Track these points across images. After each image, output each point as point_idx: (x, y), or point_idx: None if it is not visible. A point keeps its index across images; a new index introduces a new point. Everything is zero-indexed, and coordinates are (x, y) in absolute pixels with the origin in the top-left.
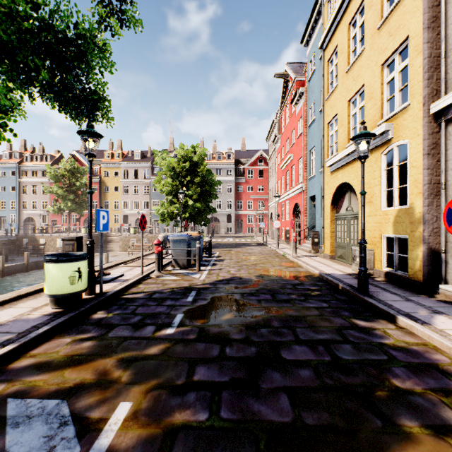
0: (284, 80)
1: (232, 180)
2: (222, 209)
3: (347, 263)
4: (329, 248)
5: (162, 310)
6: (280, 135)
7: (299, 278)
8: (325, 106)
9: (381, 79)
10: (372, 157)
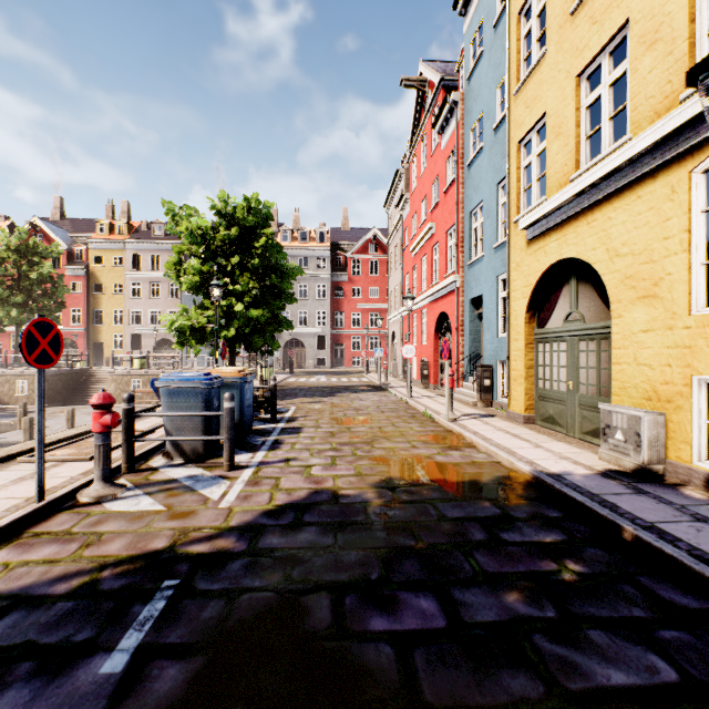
0: (419, 94)
1: (325, 277)
2: (308, 326)
3: (568, 434)
4: (523, 400)
5: None
6: (409, 193)
7: (488, 492)
8: (511, 109)
9: None
10: (658, 185)
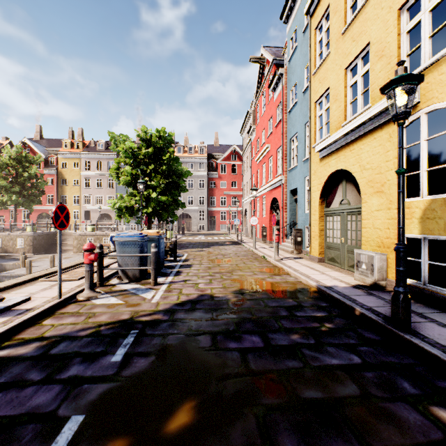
0: (261, 66)
1: (204, 175)
2: (194, 205)
3: (341, 267)
4: (317, 249)
5: (43, 401)
6: (255, 125)
7: (292, 295)
8: (312, 82)
9: (398, 28)
10: (383, 133)
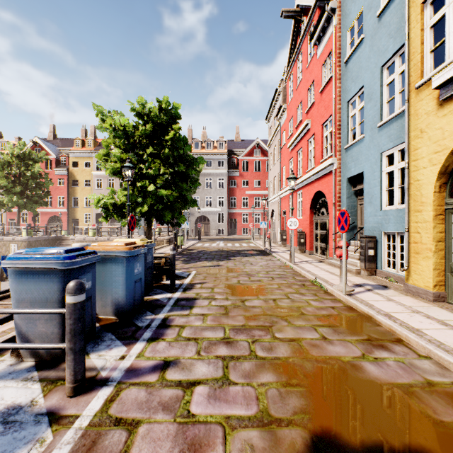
0: (295, 24)
1: (224, 173)
2: (212, 207)
3: None
4: (431, 276)
5: None
6: (286, 104)
7: None
8: None
9: None
10: None
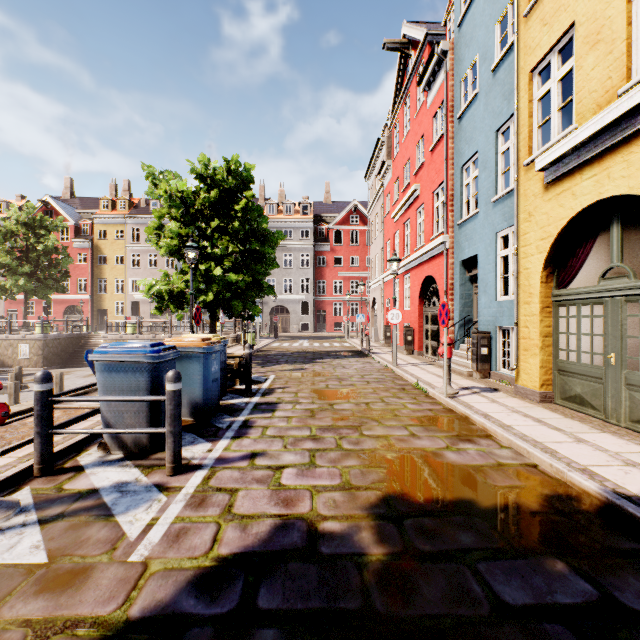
0: (401, 57)
1: (309, 247)
2: (293, 293)
3: (608, 421)
4: (538, 374)
5: None
6: (391, 160)
7: (549, 533)
8: (521, 34)
9: None
10: None
